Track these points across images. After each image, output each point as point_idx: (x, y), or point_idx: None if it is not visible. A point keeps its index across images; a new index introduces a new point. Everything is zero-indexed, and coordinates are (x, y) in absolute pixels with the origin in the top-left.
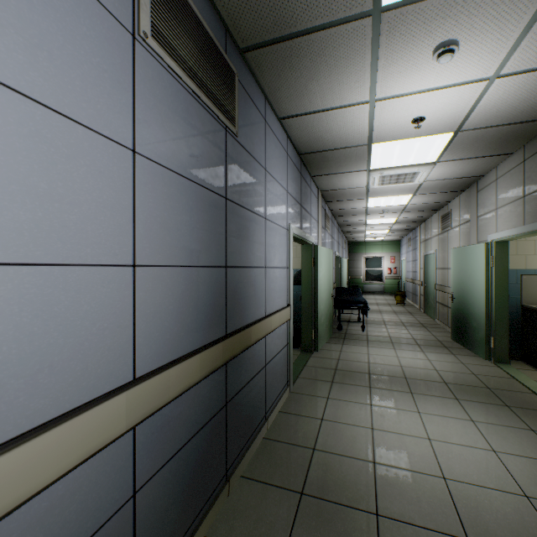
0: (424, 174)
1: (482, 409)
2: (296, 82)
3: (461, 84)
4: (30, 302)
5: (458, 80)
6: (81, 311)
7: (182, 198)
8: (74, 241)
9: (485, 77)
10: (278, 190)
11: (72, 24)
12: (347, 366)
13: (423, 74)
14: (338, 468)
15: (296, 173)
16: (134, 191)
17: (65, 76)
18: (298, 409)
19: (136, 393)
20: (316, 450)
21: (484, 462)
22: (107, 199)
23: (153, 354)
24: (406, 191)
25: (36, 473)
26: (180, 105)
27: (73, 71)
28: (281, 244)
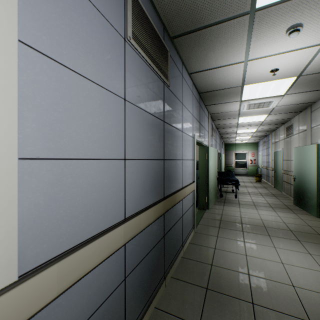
0: (276, 102)
1: (316, 247)
2: (201, 53)
3: (303, 48)
4: (86, 177)
5: (301, 46)
6: (104, 182)
7: (144, 122)
8: (102, 147)
9: (319, 43)
10: (188, 115)
11: (101, 38)
12: (227, 218)
13: (279, 44)
14: (227, 276)
15: (197, 104)
16: (125, 120)
17: (99, 65)
18: (200, 242)
19: (127, 225)
20: (213, 265)
21: (319, 278)
22: (114, 125)
23: (132, 206)
24: (263, 113)
25: (90, 260)
26: (144, 72)
27: (101, 62)
28: (190, 146)
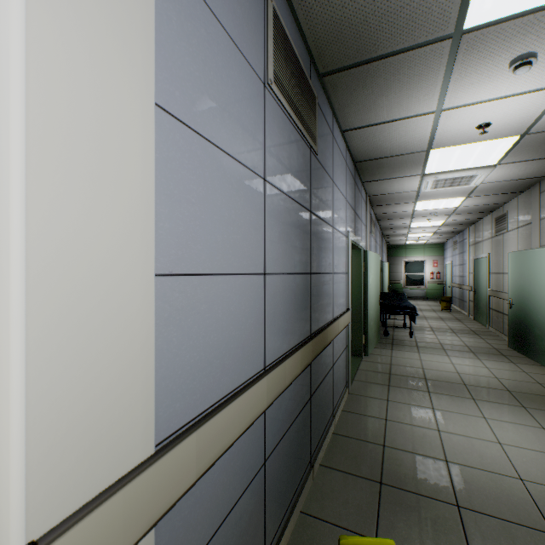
0: (482, 176)
1: None
2: (366, 99)
3: (534, 90)
4: (221, 302)
5: (532, 87)
6: (241, 310)
7: (287, 215)
8: (238, 255)
9: None
10: (341, 199)
11: (238, 87)
12: (401, 371)
13: (495, 84)
14: (411, 464)
15: (352, 180)
16: (264, 212)
17: (235, 128)
18: (360, 409)
19: (270, 378)
20: (386, 446)
21: None
22: (252, 220)
23: (273, 348)
24: (459, 194)
25: (230, 430)
26: (286, 134)
27: (238, 123)
28: (342, 251)
